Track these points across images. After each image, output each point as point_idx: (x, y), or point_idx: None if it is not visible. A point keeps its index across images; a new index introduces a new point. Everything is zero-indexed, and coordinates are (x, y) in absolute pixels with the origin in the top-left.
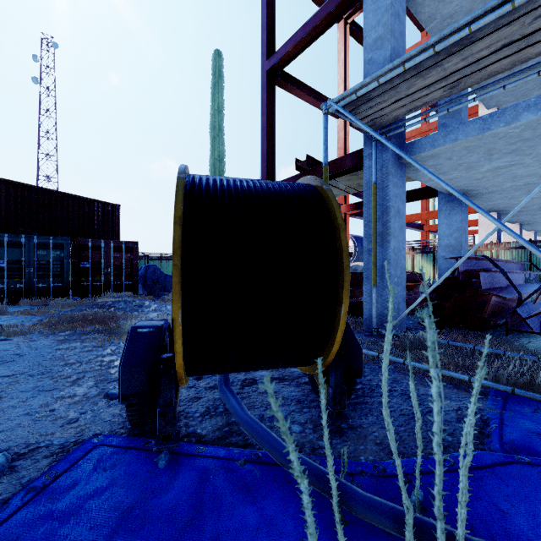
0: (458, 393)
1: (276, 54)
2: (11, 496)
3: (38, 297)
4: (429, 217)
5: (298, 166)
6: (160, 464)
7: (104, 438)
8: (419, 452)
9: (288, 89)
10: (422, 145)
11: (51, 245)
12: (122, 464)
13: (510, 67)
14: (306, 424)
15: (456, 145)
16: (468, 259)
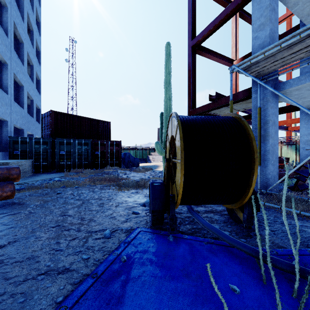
0: None
1: (197, 37)
2: (119, 244)
3: (78, 168)
4: (293, 122)
5: (210, 98)
6: (170, 240)
7: (142, 228)
8: (298, 241)
9: (203, 54)
10: (290, 84)
11: (83, 143)
12: (154, 238)
13: None
14: (231, 232)
15: None
16: None
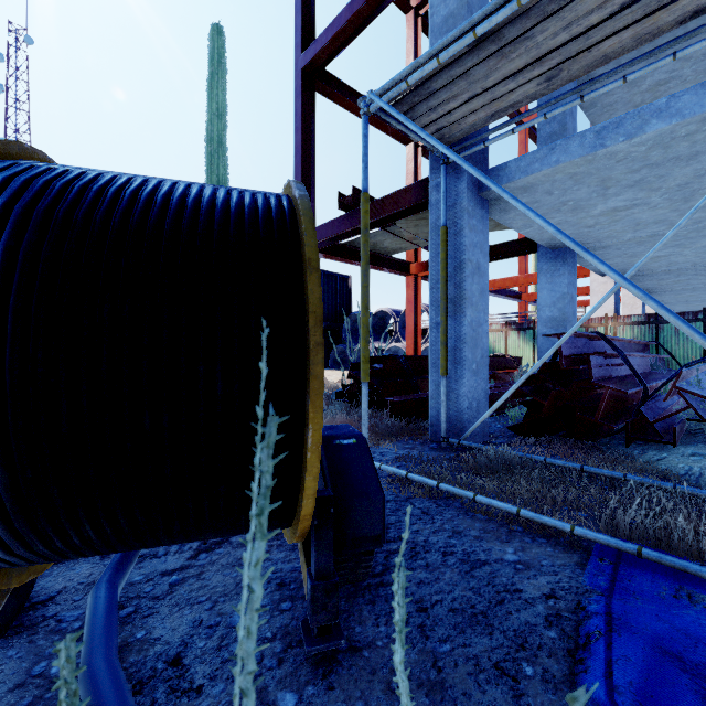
0: (553, 556)
1: (314, 45)
2: None
3: None
4: (528, 282)
5: (343, 203)
6: None
7: None
8: None
9: (335, 98)
10: (510, 171)
11: None
12: None
13: (633, 46)
14: (272, 643)
15: (558, 171)
16: (575, 336)
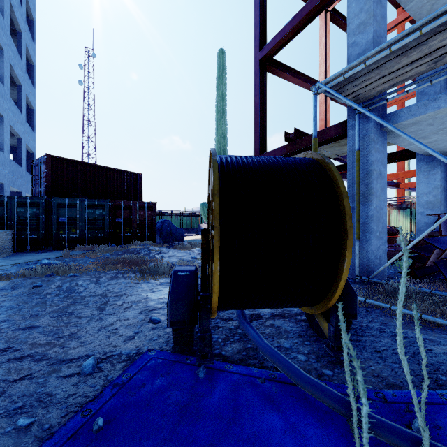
0: (446, 338)
1: (267, 46)
2: (103, 387)
3: (88, 244)
4: (406, 176)
5: (287, 137)
6: (200, 375)
7: (156, 352)
8: (424, 386)
9: (276, 73)
10: (403, 114)
11: (96, 206)
12: (172, 372)
13: None
14: (309, 355)
15: (439, 113)
16: None
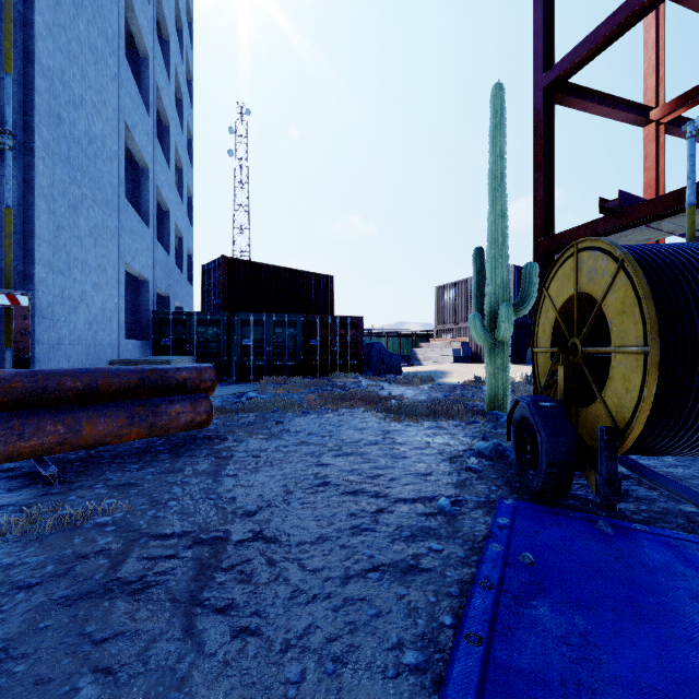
0: None
1: (560, 63)
2: (489, 529)
3: (276, 376)
4: None
5: (602, 207)
6: (606, 530)
7: (515, 502)
8: None
9: (570, 103)
10: None
11: (286, 323)
12: (563, 524)
13: None
14: None
15: None
16: None
